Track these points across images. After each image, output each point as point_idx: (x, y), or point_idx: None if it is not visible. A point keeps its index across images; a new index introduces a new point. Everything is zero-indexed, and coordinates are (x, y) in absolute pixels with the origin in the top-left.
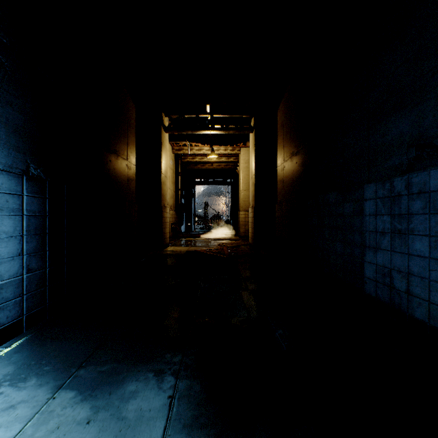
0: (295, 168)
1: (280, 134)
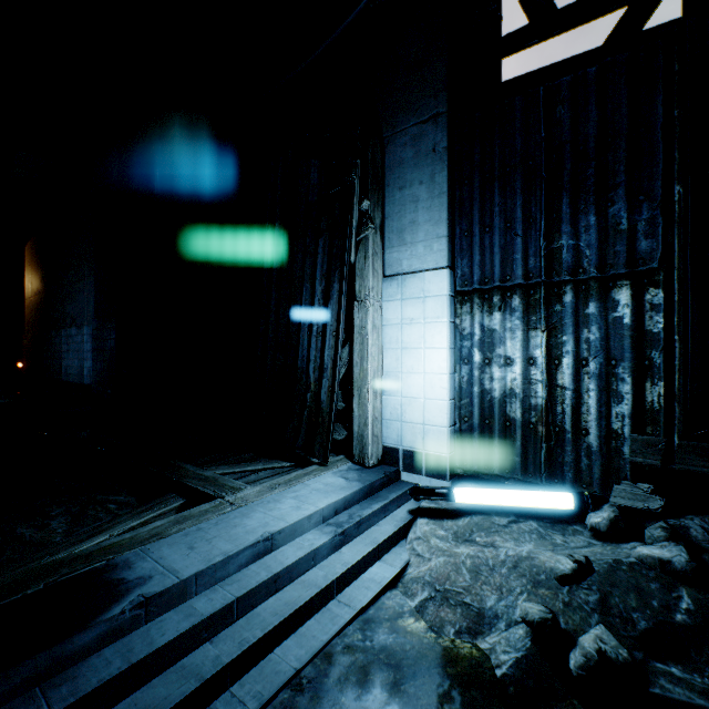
0: (39, 307)
1: (29, 271)
